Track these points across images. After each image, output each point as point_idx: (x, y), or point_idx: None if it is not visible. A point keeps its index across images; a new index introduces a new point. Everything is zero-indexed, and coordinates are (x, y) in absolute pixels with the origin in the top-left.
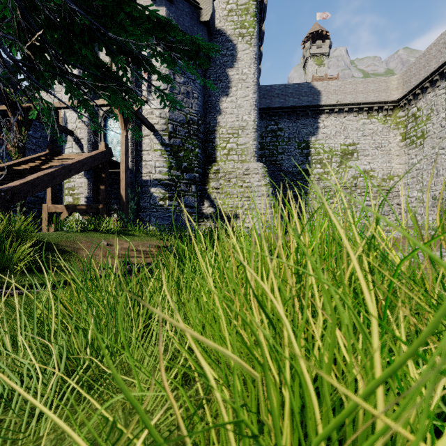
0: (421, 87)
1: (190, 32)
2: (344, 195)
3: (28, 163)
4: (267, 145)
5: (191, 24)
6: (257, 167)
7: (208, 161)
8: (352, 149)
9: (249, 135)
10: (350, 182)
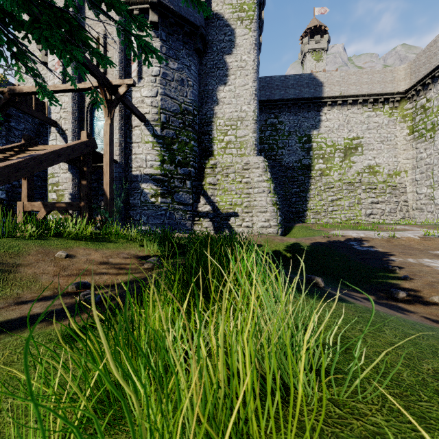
0: (432, 76)
1: (185, 13)
2: (348, 191)
3: None
4: (267, 139)
5: (185, 5)
6: (257, 161)
7: (205, 155)
8: (356, 143)
9: (248, 127)
10: (354, 178)
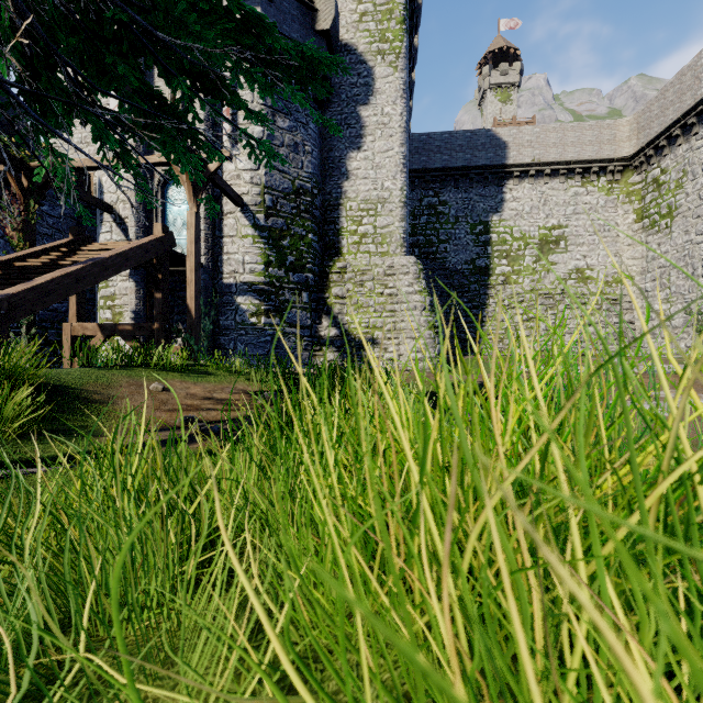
0: (668, 136)
1: None
2: (545, 308)
3: (39, 257)
4: (423, 228)
5: (301, 35)
6: (406, 263)
7: (329, 253)
8: (557, 235)
9: (393, 212)
10: (555, 288)
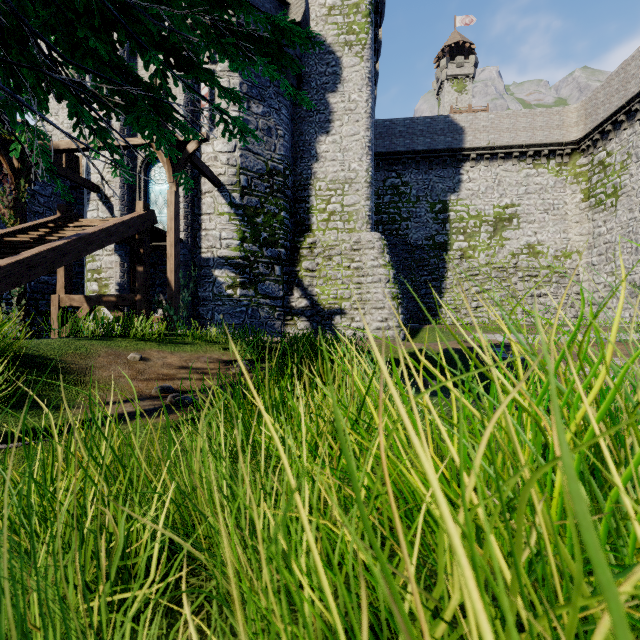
0: (613, 121)
1: None
2: (499, 280)
3: (28, 232)
4: (386, 207)
5: None
6: (372, 239)
7: (299, 230)
8: (510, 213)
9: (359, 192)
10: (508, 262)
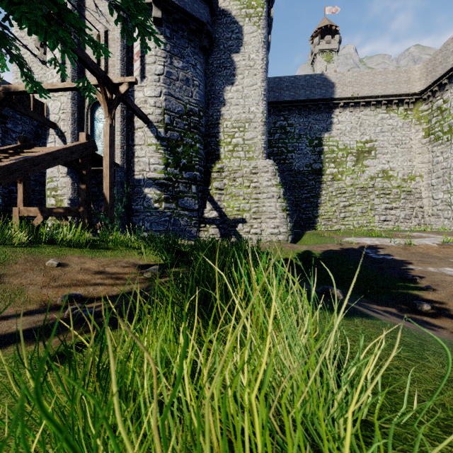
0: (449, 76)
1: (190, 9)
2: (361, 197)
3: None
4: (276, 142)
5: (191, 0)
6: (266, 165)
7: (211, 158)
8: (369, 146)
9: (257, 129)
10: (367, 183)
